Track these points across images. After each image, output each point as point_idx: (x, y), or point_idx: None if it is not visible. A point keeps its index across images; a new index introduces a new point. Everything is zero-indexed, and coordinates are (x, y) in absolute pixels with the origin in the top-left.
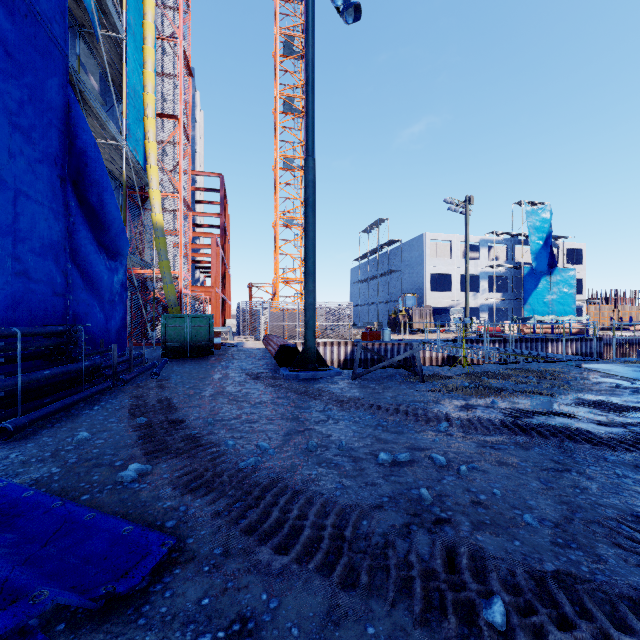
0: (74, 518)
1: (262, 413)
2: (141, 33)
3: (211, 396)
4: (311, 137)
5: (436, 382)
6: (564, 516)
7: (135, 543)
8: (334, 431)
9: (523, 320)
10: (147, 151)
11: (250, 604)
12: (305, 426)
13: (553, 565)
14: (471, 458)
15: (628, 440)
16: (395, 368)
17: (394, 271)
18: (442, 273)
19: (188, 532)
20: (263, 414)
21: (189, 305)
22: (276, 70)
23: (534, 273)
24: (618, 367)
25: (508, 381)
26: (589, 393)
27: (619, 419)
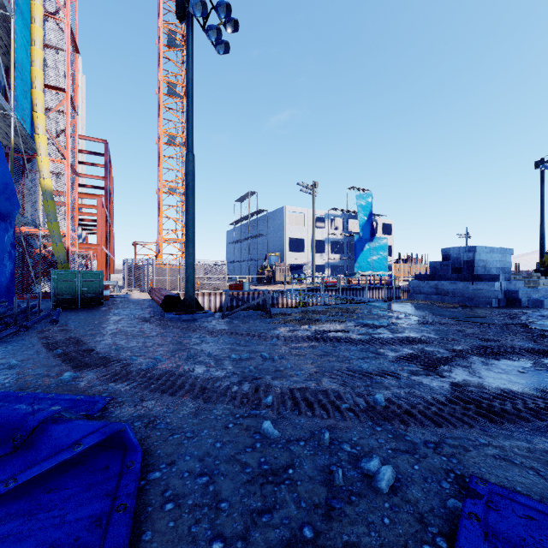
0: (40, 397)
1: (154, 342)
2: (28, 11)
3: (111, 334)
4: (191, 137)
5: (280, 318)
6: (315, 371)
7: (88, 401)
8: (205, 348)
9: (352, 274)
10: (35, 121)
11: (158, 412)
12: (186, 347)
13: (300, 386)
14: (283, 354)
15: (366, 340)
16: (255, 310)
17: (262, 235)
18: (298, 238)
19: (117, 396)
20: (155, 342)
21: (76, 261)
22: (160, 58)
23: (361, 240)
24: (392, 305)
25: (325, 315)
26: (366, 320)
27: (371, 332)
